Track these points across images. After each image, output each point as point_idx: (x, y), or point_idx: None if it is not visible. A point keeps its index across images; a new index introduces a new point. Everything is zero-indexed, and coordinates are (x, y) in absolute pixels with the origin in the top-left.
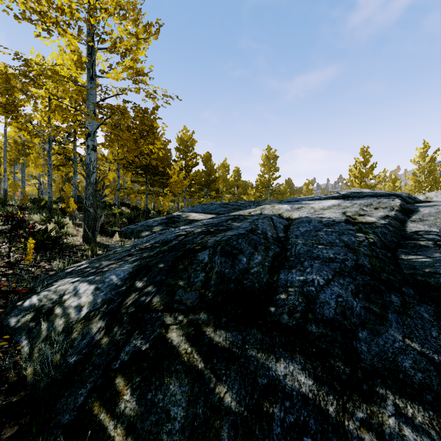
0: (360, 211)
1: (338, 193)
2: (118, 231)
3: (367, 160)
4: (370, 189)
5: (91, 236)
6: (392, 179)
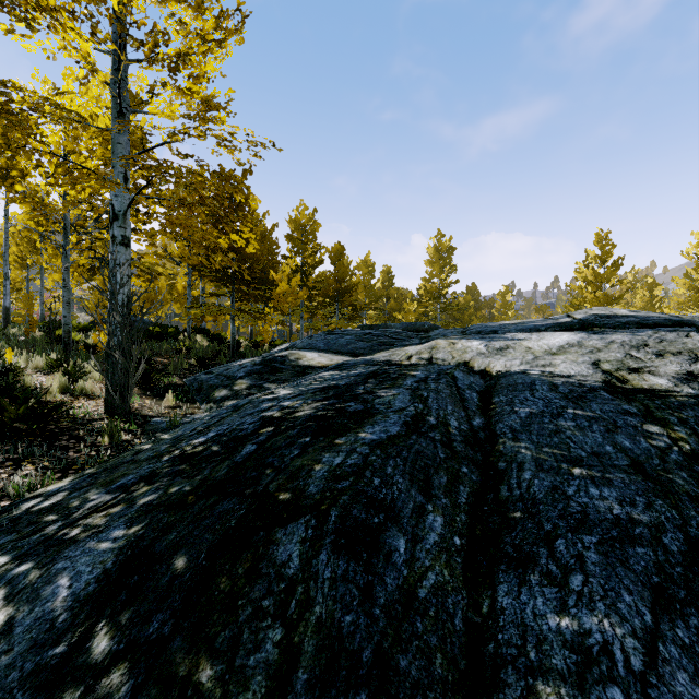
0: (629, 361)
1: (570, 316)
2: (177, 385)
3: (608, 254)
4: (629, 310)
5: (120, 402)
6: (648, 284)
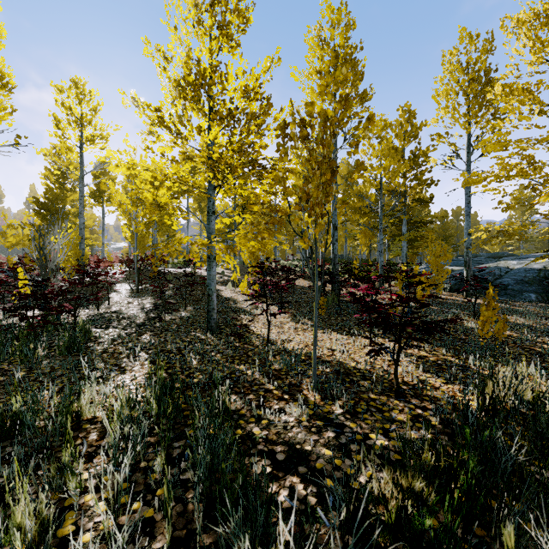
0: None
1: None
2: None
3: None
4: None
5: None
6: None
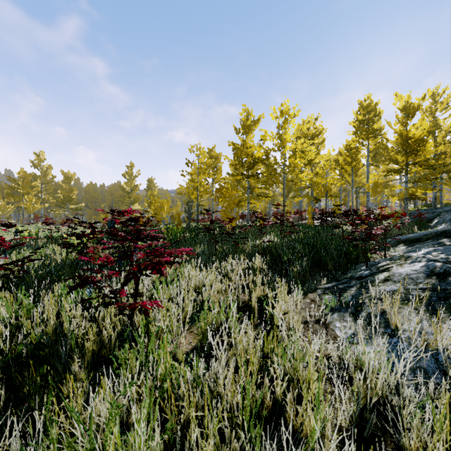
0: None
1: None
2: None
3: None
4: None
5: None
6: None
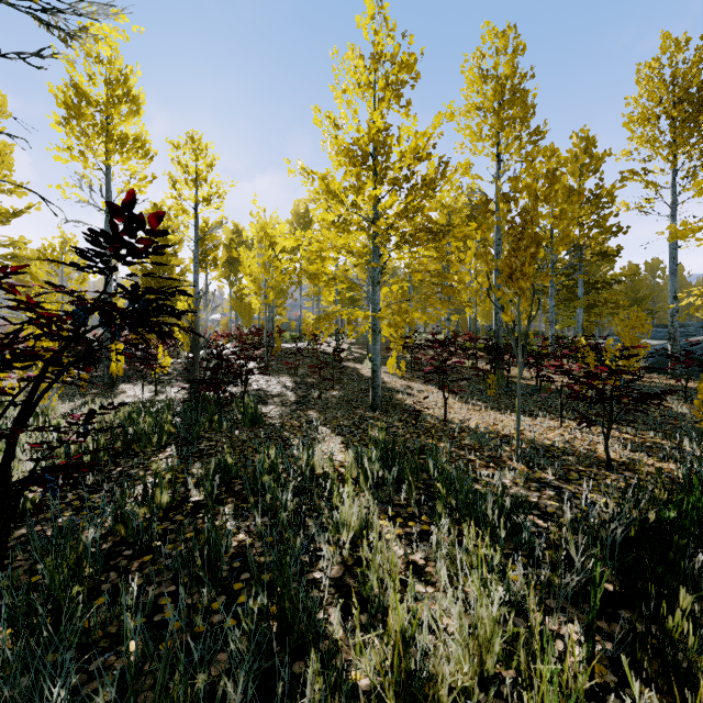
0: None
1: None
2: None
3: None
4: None
5: None
6: None
